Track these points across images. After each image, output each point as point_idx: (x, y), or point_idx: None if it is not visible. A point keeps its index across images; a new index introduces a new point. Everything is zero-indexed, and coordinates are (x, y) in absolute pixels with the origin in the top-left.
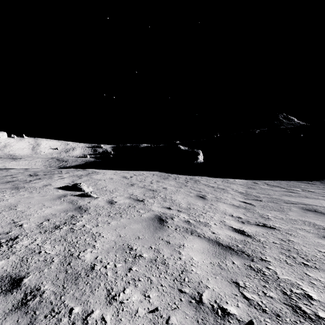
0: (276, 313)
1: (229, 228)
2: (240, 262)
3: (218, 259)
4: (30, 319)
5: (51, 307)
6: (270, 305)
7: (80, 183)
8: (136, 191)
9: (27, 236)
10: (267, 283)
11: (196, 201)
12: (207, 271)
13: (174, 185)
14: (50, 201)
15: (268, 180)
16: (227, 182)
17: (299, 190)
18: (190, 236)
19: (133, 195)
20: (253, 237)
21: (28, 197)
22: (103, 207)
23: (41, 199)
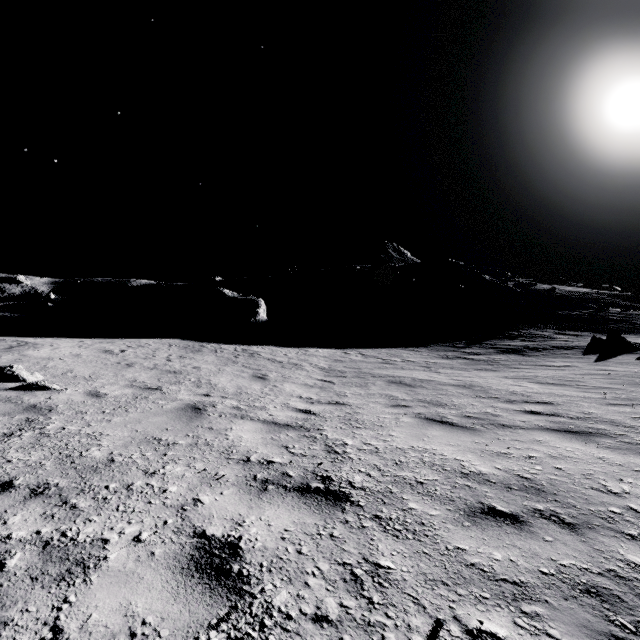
0: (314, 455)
1: (292, 409)
2: (296, 434)
3: (271, 434)
4: (60, 498)
5: (79, 489)
6: (311, 453)
7: (12, 366)
8: (141, 375)
9: None
10: (315, 442)
11: (251, 383)
12: (258, 443)
13: (214, 362)
14: None
15: (366, 348)
16: (304, 354)
17: (398, 361)
18: (240, 420)
19: (138, 382)
20: (318, 414)
21: None
22: (84, 403)
23: None
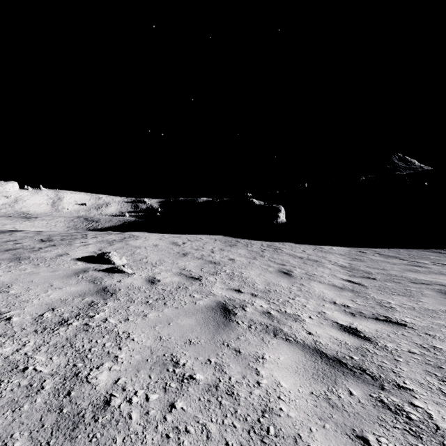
0: None
1: (333, 324)
2: (363, 392)
3: (323, 385)
4: None
5: None
6: None
7: (110, 252)
8: (190, 264)
9: (13, 339)
10: (421, 440)
11: (278, 279)
12: (307, 413)
13: (245, 255)
14: (61, 279)
15: (380, 248)
16: (321, 251)
17: (428, 263)
18: (272, 339)
19: (186, 270)
20: (374, 341)
21: (31, 272)
22: (139, 289)
23: (49, 276)
